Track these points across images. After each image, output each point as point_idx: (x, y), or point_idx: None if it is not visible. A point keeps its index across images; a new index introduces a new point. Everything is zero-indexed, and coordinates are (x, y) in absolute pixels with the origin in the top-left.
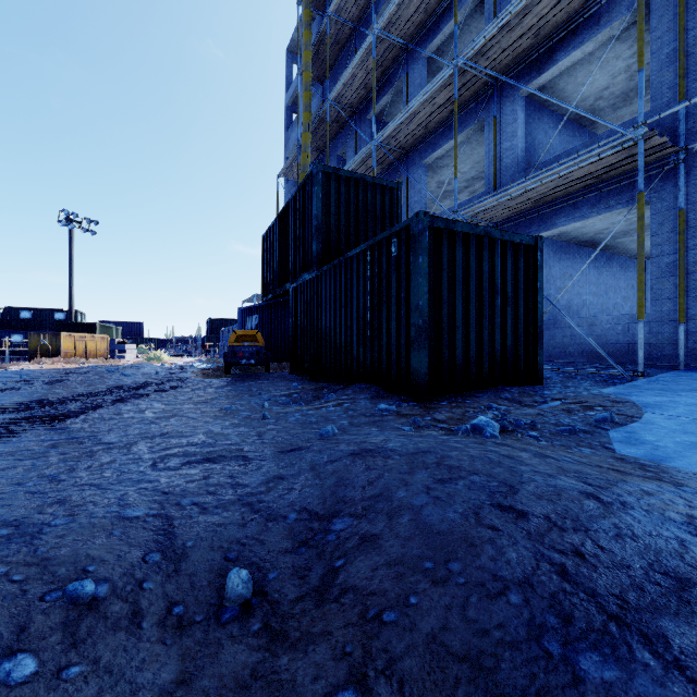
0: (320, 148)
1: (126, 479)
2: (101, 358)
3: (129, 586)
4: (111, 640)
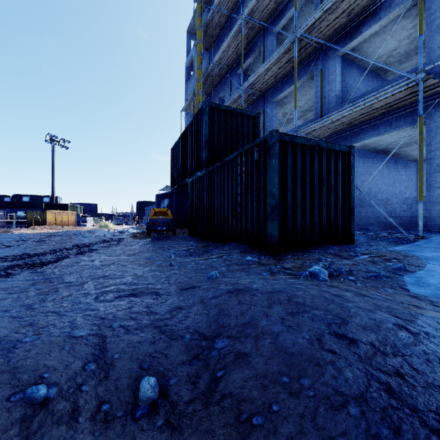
0: (208, 93)
1: (77, 308)
2: (71, 226)
3: (71, 389)
4: (55, 433)
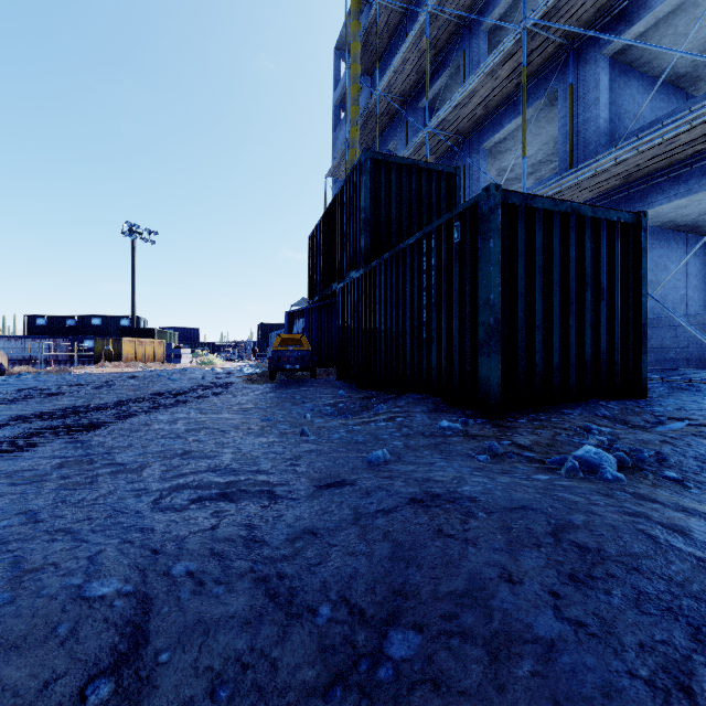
0: (369, 144)
1: (114, 524)
2: (158, 362)
3: None
4: None
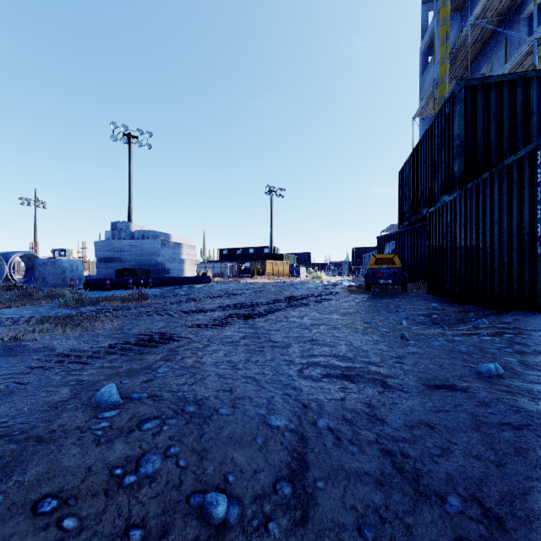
0: (459, 75)
1: (277, 380)
2: (286, 277)
3: (255, 519)
4: None
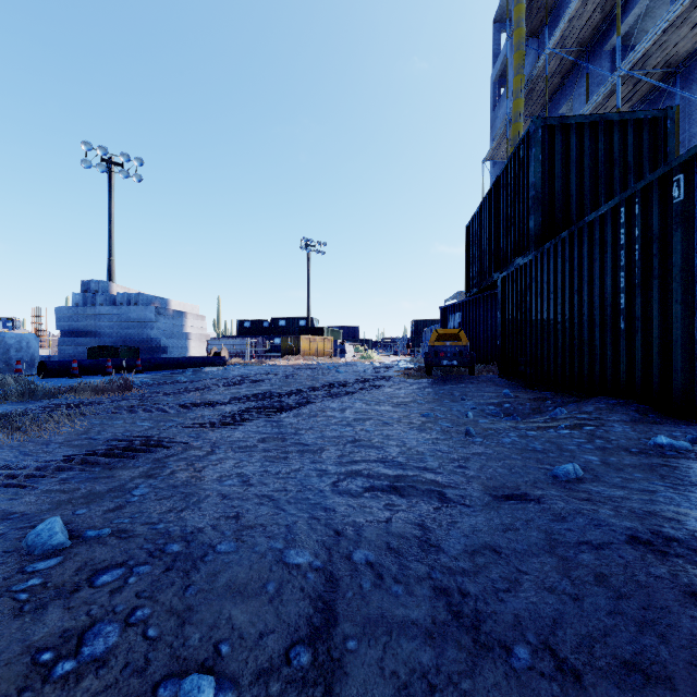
0: (535, 113)
1: (303, 499)
2: (327, 357)
3: None
4: None
